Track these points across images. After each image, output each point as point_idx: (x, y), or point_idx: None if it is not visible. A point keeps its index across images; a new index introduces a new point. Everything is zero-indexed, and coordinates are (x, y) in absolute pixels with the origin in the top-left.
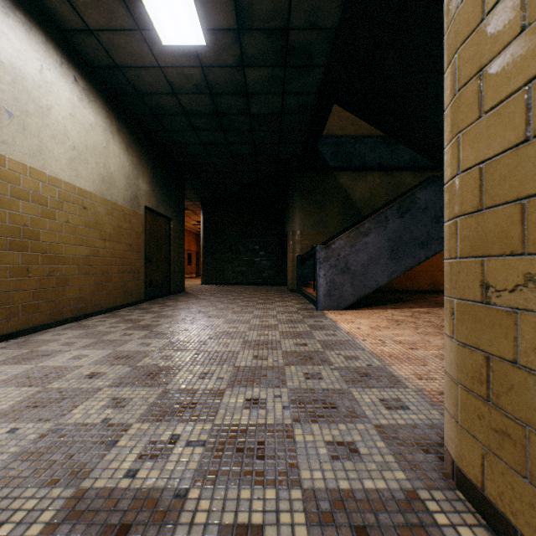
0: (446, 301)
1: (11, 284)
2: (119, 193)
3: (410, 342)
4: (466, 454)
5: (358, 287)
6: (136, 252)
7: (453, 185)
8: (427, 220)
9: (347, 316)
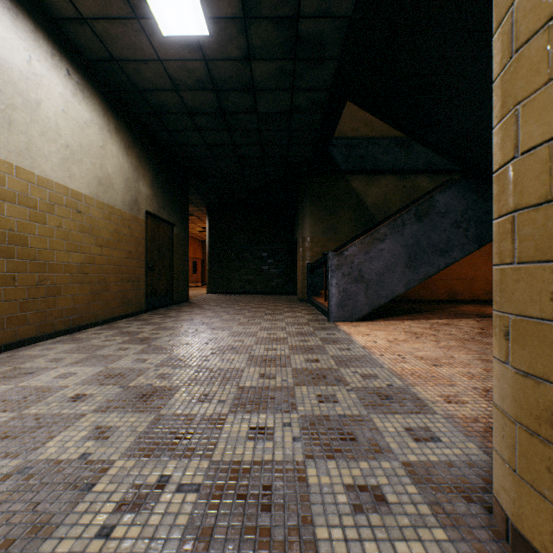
0: (496, 317)
1: None
2: (117, 197)
3: (433, 358)
4: (529, 514)
5: (373, 297)
6: (136, 259)
7: (508, 172)
8: (447, 225)
9: (361, 329)
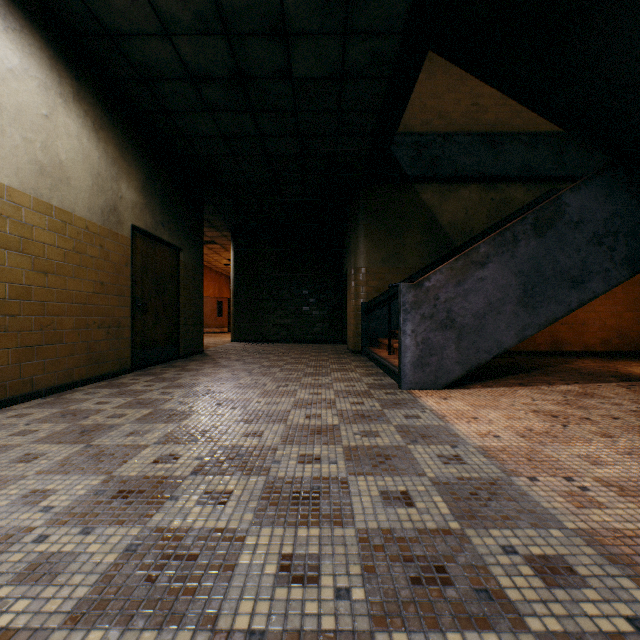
0: None
1: None
2: (78, 199)
3: None
4: None
5: (469, 351)
6: (115, 295)
7: None
8: (582, 241)
9: (457, 404)
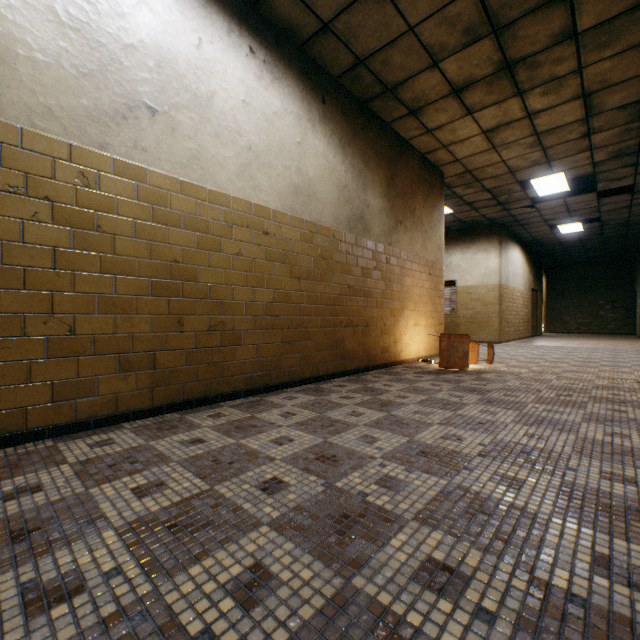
0: None
1: (515, 324)
2: (526, 287)
3: None
4: None
5: None
6: (529, 312)
7: None
8: None
9: None
